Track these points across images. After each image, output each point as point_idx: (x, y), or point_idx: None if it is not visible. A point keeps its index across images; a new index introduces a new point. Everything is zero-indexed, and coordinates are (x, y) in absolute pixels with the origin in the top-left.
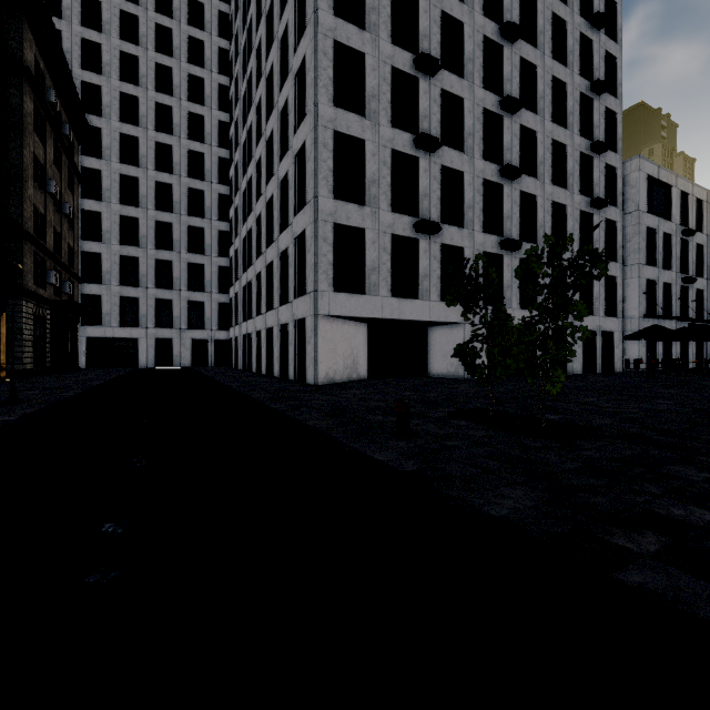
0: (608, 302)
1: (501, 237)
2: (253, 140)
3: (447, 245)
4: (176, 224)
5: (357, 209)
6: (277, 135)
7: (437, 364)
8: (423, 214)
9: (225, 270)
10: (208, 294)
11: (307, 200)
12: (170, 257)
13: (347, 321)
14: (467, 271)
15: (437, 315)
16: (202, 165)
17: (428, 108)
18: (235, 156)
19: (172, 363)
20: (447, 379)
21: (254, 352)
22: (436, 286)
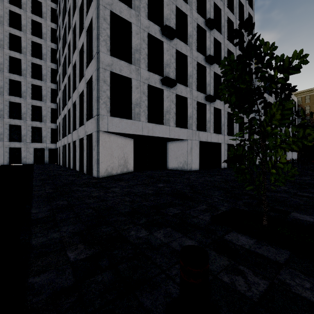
0: (249, 132)
1: (205, 95)
2: (66, 32)
3: (179, 95)
4: (24, 82)
5: (126, 65)
6: (78, 23)
7: (172, 162)
8: (166, 75)
9: (55, 110)
10: (44, 123)
11: (93, 55)
12: (19, 101)
13: (121, 136)
14: (189, 111)
15: (174, 134)
16: (40, 51)
17: (169, 14)
18: (59, 45)
19: (21, 161)
20: (179, 171)
21: (67, 155)
22: (173, 118)
